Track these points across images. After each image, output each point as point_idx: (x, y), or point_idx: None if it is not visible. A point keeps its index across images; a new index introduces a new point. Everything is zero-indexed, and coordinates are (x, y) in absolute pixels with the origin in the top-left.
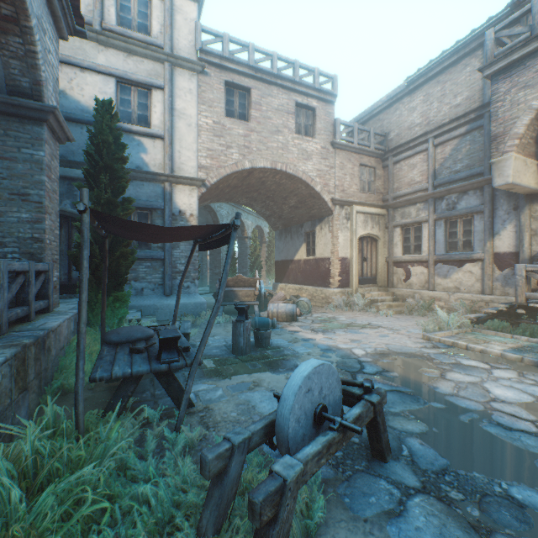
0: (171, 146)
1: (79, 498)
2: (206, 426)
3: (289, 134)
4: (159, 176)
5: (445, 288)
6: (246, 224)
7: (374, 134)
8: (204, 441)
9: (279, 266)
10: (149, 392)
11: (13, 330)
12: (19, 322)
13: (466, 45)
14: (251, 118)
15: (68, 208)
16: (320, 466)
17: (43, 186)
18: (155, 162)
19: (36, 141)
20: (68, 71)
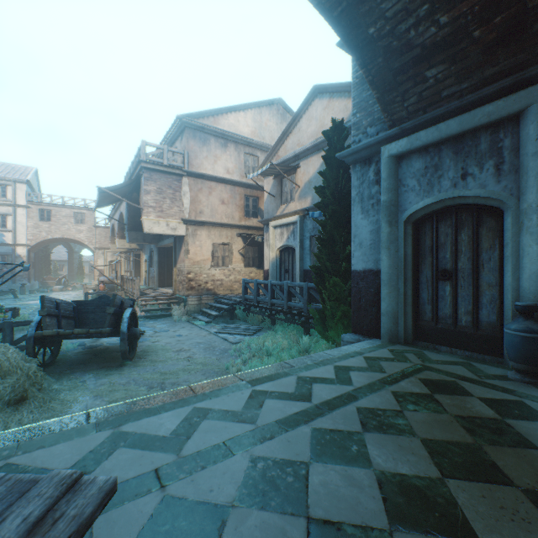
0: (15, 234)
1: None
2: None
3: (72, 224)
4: (10, 244)
5: None
6: None
7: None
8: None
9: None
10: None
11: None
12: None
13: None
14: (53, 221)
15: None
16: None
17: None
18: (9, 239)
19: None
20: None
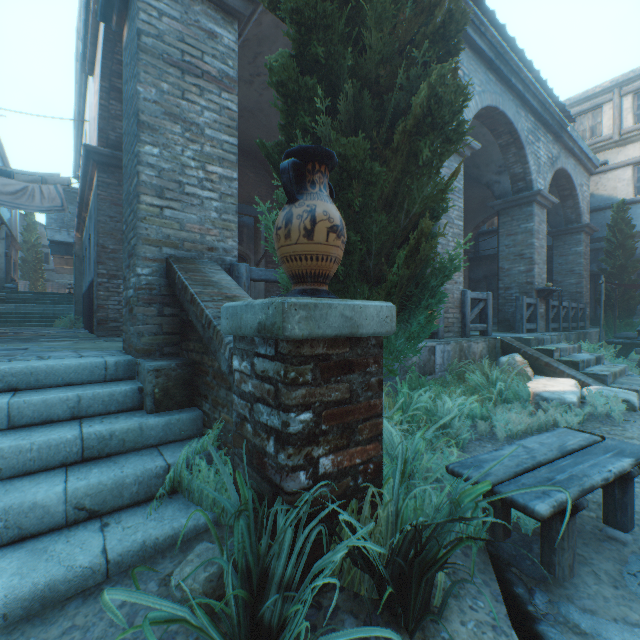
0: None
1: None
2: None
3: None
4: None
5: None
6: None
7: None
8: None
9: None
10: None
11: (571, 330)
12: (572, 329)
13: None
14: None
15: (593, 269)
16: None
17: (580, 265)
18: None
19: (577, 243)
20: (593, 179)
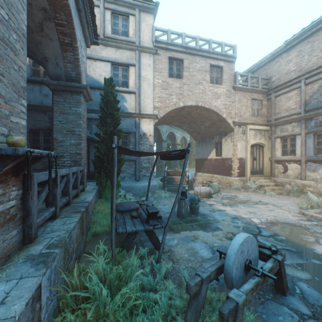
0: (139, 97)
1: (124, 295)
2: (172, 261)
3: (206, 84)
4: (133, 114)
5: (314, 179)
6: (176, 136)
7: (261, 78)
8: (173, 270)
9: (198, 162)
10: (137, 238)
11: (73, 202)
12: (73, 197)
13: None
14: (183, 77)
15: (88, 134)
16: (253, 296)
17: (81, 126)
18: (131, 107)
19: (78, 103)
20: (88, 62)
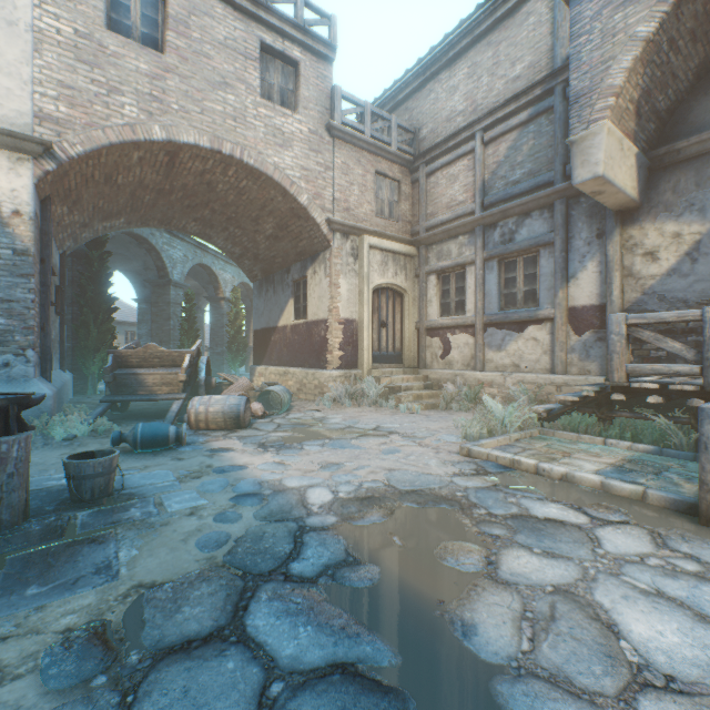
0: None
1: None
2: None
3: (248, 95)
4: None
5: (500, 367)
6: (222, 277)
7: (398, 126)
8: None
9: (259, 339)
10: None
11: None
12: None
13: None
14: (168, 47)
15: None
16: None
17: None
18: None
19: None
20: None
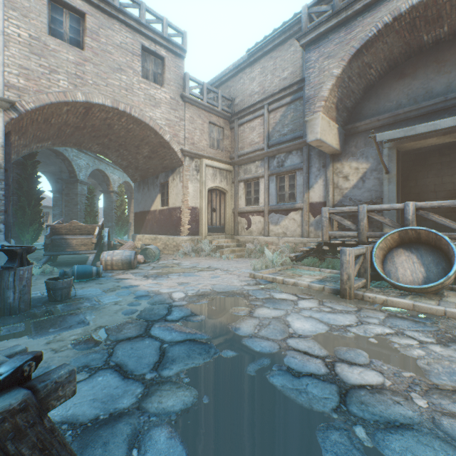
0: None
1: None
2: None
3: (135, 76)
4: None
5: (277, 234)
6: (112, 178)
7: (222, 97)
8: None
9: (138, 218)
10: None
11: None
12: None
13: (291, 28)
14: (86, 47)
15: None
16: None
17: None
18: None
19: None
20: None
